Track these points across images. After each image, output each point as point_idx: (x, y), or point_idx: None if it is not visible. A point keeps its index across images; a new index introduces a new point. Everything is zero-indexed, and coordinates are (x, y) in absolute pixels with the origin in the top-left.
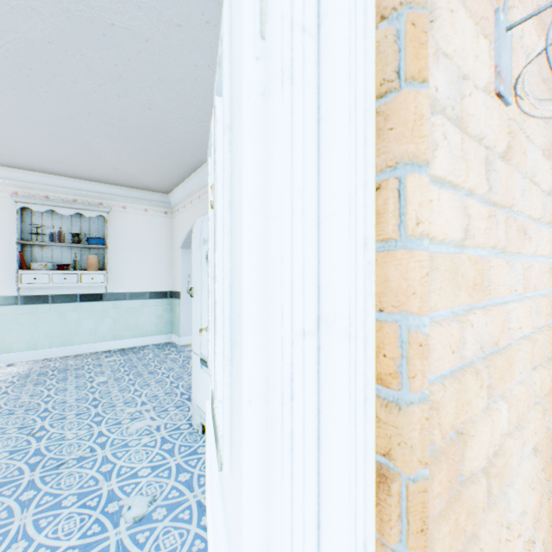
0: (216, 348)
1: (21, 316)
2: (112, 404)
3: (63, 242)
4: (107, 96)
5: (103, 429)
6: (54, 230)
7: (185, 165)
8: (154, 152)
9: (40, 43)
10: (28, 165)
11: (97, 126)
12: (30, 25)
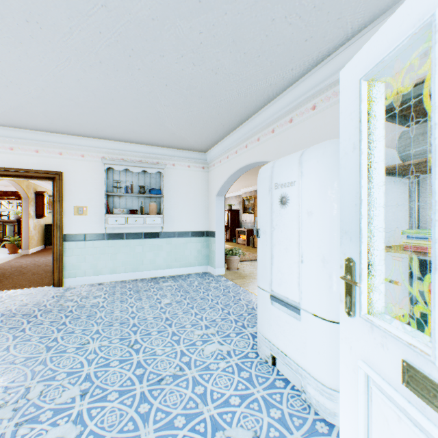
0: None
1: (106, 248)
2: (182, 325)
3: (133, 193)
4: (184, 66)
5: (183, 348)
6: (127, 184)
7: (227, 125)
8: (206, 115)
9: (145, 21)
10: (112, 136)
11: (168, 96)
12: (142, 4)
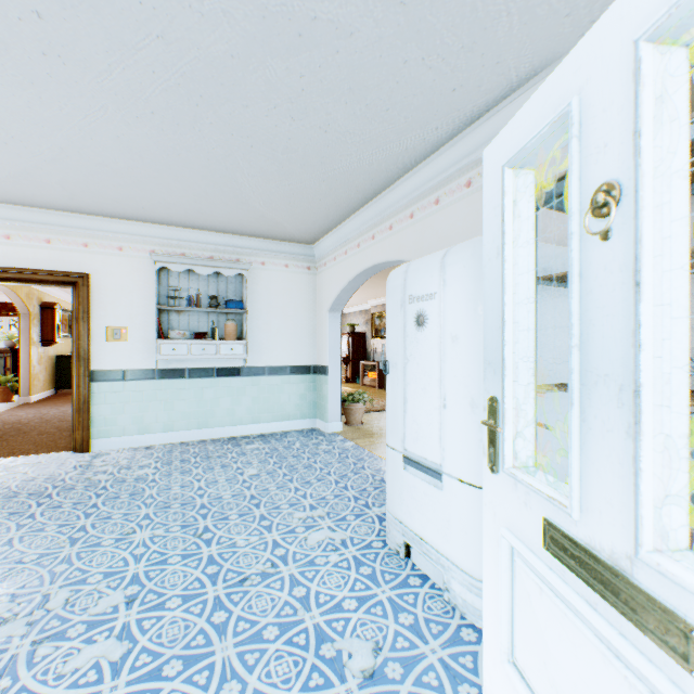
0: (641, 463)
1: (157, 393)
2: (275, 505)
3: (199, 307)
4: (278, 120)
5: (277, 537)
6: (191, 293)
7: (344, 205)
8: (312, 190)
9: (221, 59)
10: (167, 218)
11: (255, 162)
12: (216, 36)
